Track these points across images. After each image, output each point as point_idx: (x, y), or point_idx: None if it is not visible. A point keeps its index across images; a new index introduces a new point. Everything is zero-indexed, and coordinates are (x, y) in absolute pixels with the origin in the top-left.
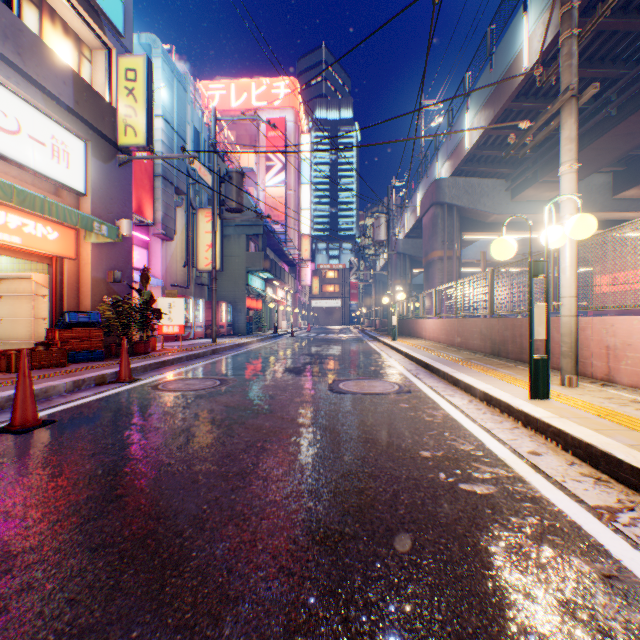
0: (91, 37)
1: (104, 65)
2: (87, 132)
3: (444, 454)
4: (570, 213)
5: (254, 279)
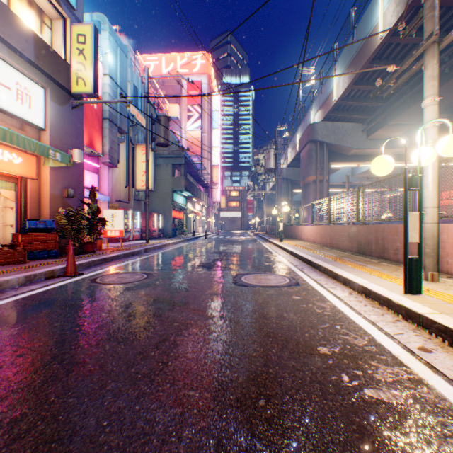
0: (50, 9)
1: (61, 31)
2: (46, 81)
3: (341, 350)
4: (432, 138)
5: (178, 196)
